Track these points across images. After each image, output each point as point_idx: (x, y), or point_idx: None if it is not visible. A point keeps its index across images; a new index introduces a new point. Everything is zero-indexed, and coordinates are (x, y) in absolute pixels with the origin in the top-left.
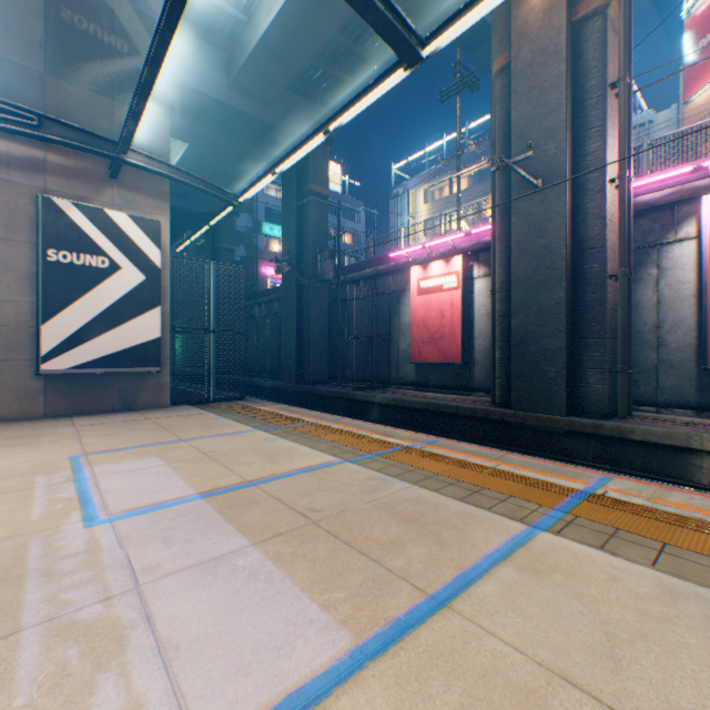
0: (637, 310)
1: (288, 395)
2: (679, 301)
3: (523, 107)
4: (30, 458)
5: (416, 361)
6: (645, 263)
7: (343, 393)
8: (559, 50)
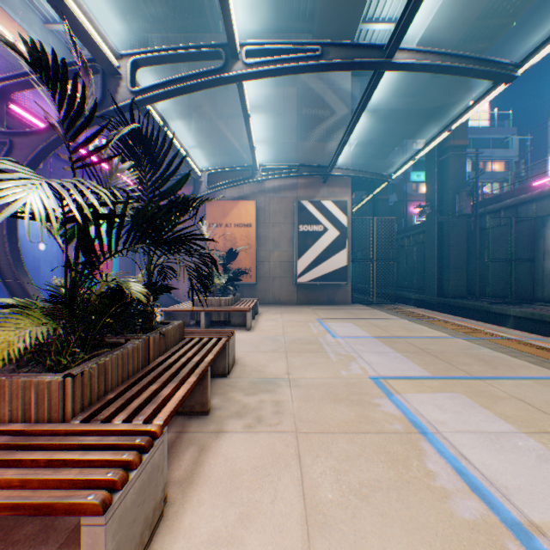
0: None
1: (429, 305)
2: None
3: None
4: (302, 317)
5: None
6: None
7: (478, 305)
8: None
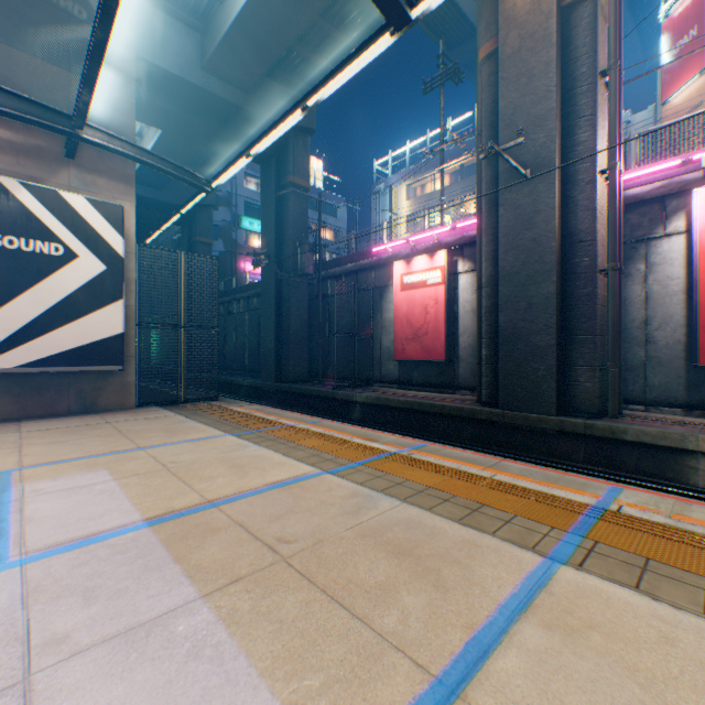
0: (625, 306)
1: (267, 394)
2: (668, 297)
3: (511, 94)
4: None
5: (399, 358)
6: (633, 258)
7: (324, 392)
8: (549, 35)
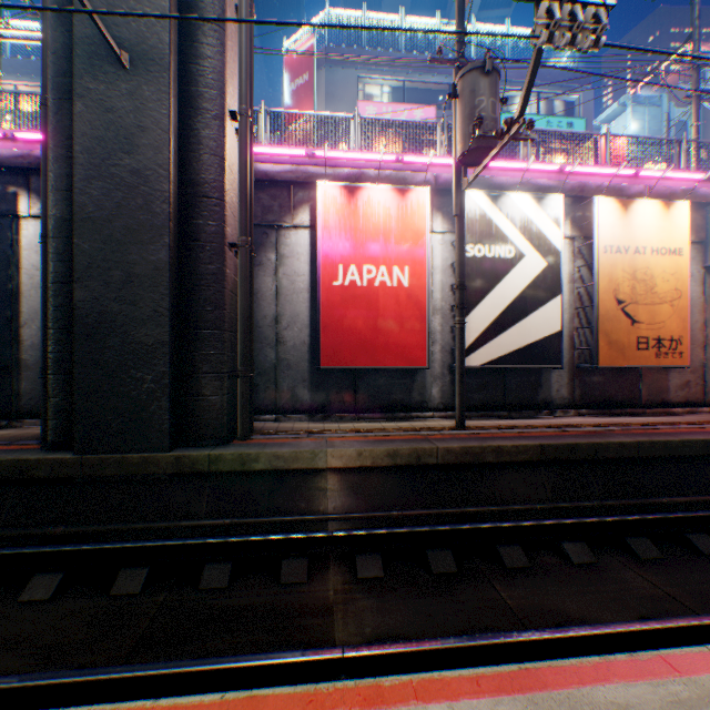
0: (259, 299)
1: None
2: (297, 294)
3: None
4: None
5: None
6: (266, 245)
7: None
8: None
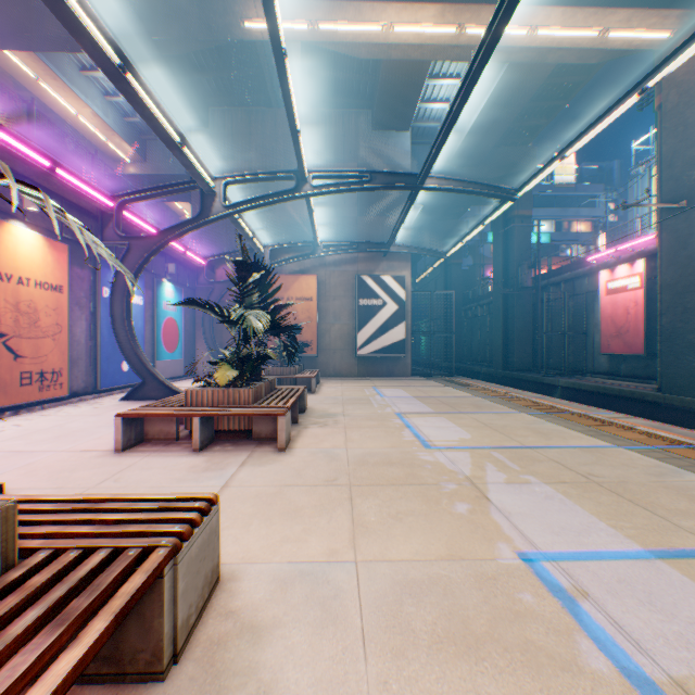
0: None
1: (496, 379)
2: None
3: (670, 140)
4: (359, 386)
5: (603, 352)
6: None
7: (534, 378)
8: None
